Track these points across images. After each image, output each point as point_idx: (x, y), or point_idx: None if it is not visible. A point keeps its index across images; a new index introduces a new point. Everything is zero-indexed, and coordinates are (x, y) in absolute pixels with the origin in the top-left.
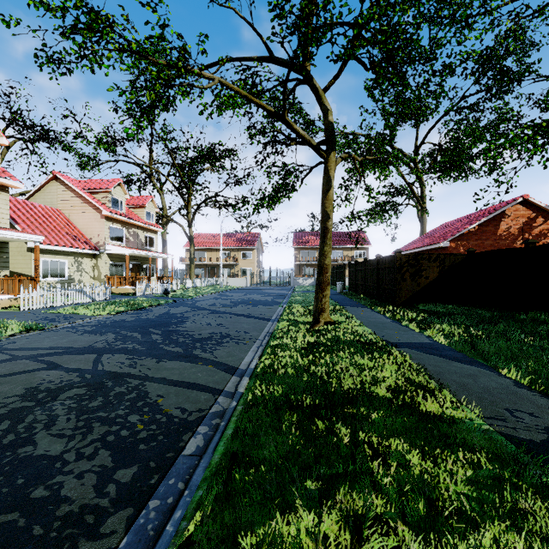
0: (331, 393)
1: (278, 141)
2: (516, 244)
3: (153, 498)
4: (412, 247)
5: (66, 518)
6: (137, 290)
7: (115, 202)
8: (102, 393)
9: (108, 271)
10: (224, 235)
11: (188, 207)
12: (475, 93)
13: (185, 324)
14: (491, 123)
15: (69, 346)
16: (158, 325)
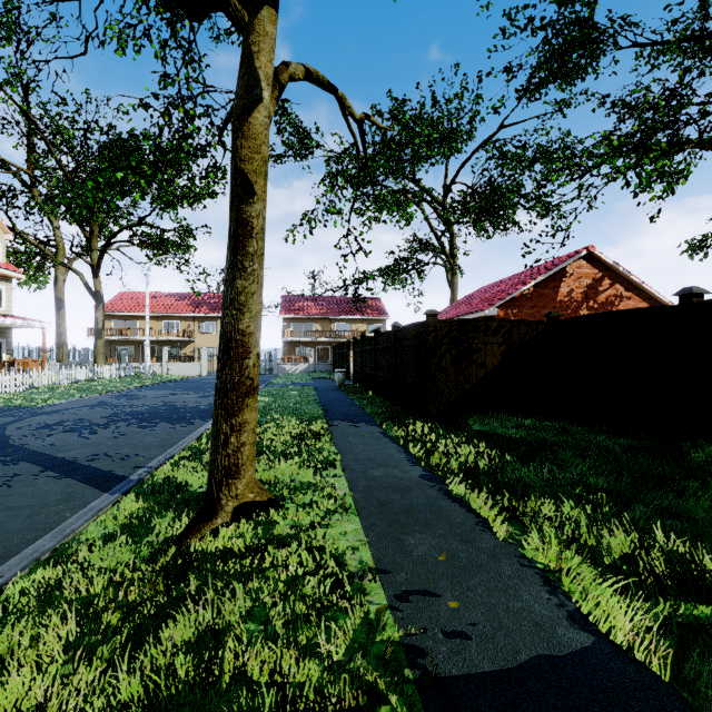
0: None
1: None
2: (580, 314)
3: None
4: (443, 317)
5: None
6: None
7: None
8: None
9: None
10: (172, 295)
11: (91, 241)
12: (516, 122)
13: None
14: (543, 151)
15: None
16: None
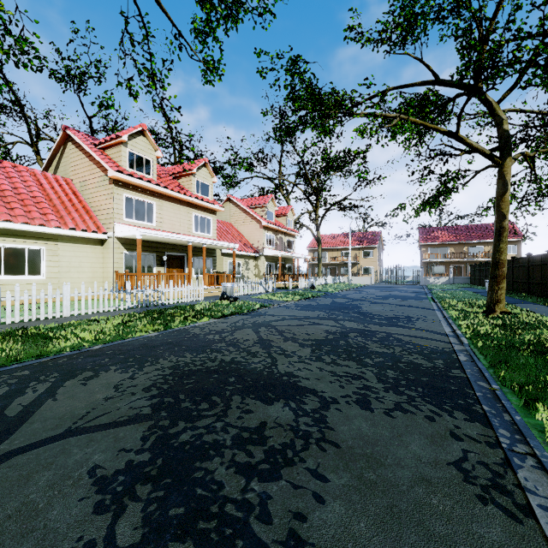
0: (547, 347)
1: (447, 154)
2: None
3: (465, 369)
4: None
5: (430, 367)
6: (289, 285)
7: (268, 214)
8: (371, 336)
9: (265, 270)
10: (343, 235)
11: (316, 212)
12: None
13: (363, 309)
14: None
15: (304, 315)
16: (343, 308)
